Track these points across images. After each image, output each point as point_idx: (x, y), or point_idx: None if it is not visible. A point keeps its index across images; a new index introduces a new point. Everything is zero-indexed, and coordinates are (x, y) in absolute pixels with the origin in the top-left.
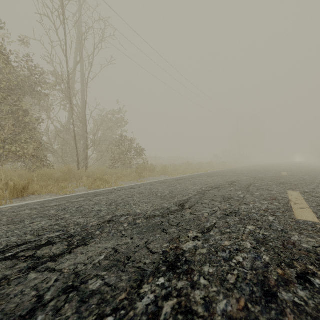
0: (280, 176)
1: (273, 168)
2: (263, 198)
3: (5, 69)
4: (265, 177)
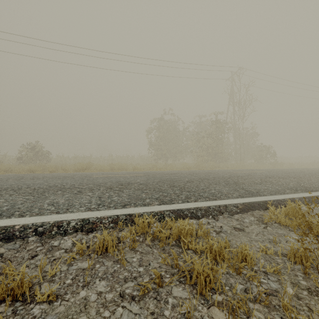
0: None
1: None
2: None
3: (221, 129)
4: None
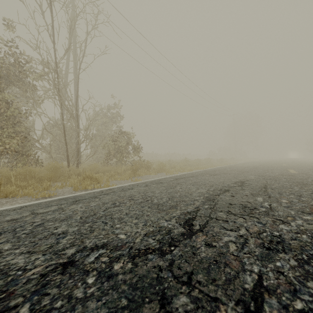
0: (291, 175)
1: (275, 165)
2: (299, 209)
3: None
4: (275, 175)
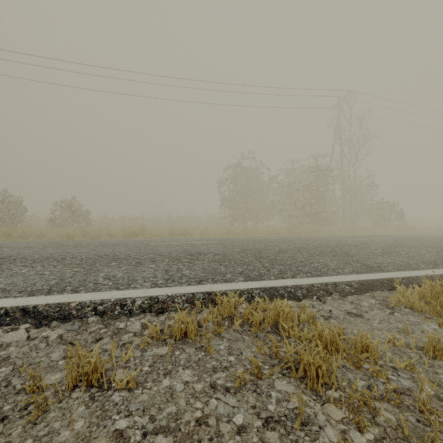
0: None
1: None
2: None
3: (323, 178)
4: None
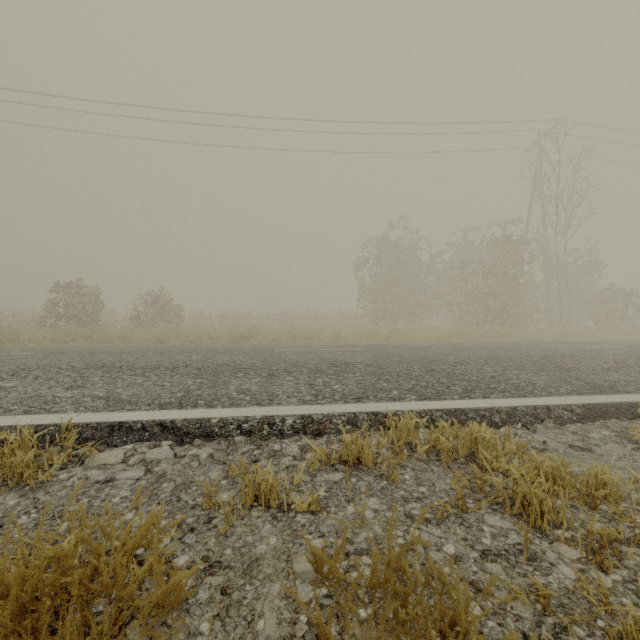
0: None
1: None
2: None
3: (514, 255)
4: None
